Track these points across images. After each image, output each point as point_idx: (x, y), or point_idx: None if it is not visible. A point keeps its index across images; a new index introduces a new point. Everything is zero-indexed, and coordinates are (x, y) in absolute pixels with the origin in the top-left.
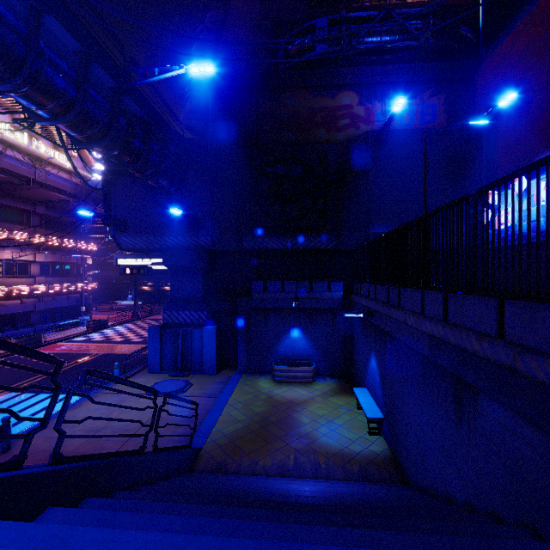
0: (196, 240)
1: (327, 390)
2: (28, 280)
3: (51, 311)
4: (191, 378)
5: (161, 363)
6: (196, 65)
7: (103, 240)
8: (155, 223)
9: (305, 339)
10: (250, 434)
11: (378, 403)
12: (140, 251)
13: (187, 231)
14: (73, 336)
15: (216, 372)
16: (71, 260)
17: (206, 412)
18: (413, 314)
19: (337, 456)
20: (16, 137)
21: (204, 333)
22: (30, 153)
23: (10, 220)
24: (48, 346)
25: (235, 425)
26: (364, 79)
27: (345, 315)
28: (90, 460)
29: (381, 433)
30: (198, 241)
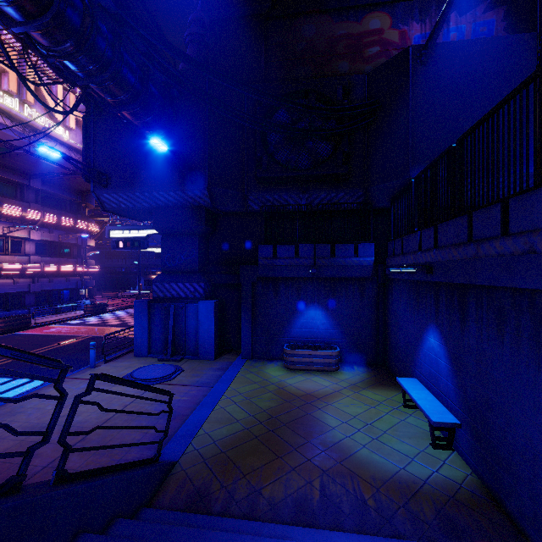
0: (190, 195)
1: (357, 381)
2: (22, 259)
3: (49, 293)
4: (183, 363)
5: (150, 344)
6: None
7: (107, 223)
8: (142, 174)
9: (325, 317)
10: (251, 441)
11: (444, 400)
12: (129, 215)
13: (180, 184)
14: (67, 319)
15: (215, 357)
16: (70, 241)
17: (194, 405)
18: None
19: (391, 485)
20: (6, 101)
21: (199, 308)
22: (22, 121)
23: (2, 193)
24: (37, 328)
25: (230, 426)
26: None
27: (391, 271)
28: None
29: (451, 446)
30: (193, 197)
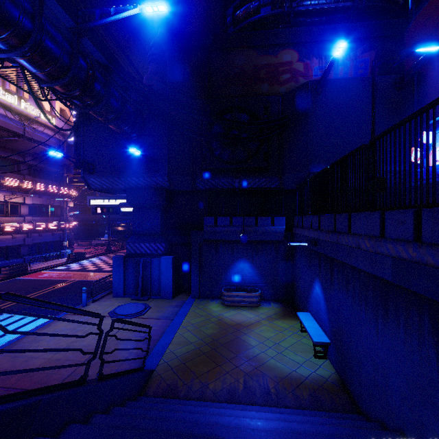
0: (155, 180)
1: (272, 314)
2: (18, 219)
3: (39, 245)
4: (150, 302)
5: (125, 288)
6: (149, 4)
7: (83, 187)
8: (119, 165)
9: (251, 268)
10: (201, 356)
11: (323, 327)
12: (108, 191)
13: (147, 172)
14: (55, 266)
15: (173, 297)
16: (55, 203)
17: (161, 333)
18: (369, 237)
19: (286, 380)
20: (7, 98)
21: (161, 262)
22: (19, 112)
23: (3, 168)
24: (33, 274)
25: (187, 347)
26: (303, 38)
27: (291, 244)
28: (0, 403)
29: (326, 356)
30: (156, 182)
